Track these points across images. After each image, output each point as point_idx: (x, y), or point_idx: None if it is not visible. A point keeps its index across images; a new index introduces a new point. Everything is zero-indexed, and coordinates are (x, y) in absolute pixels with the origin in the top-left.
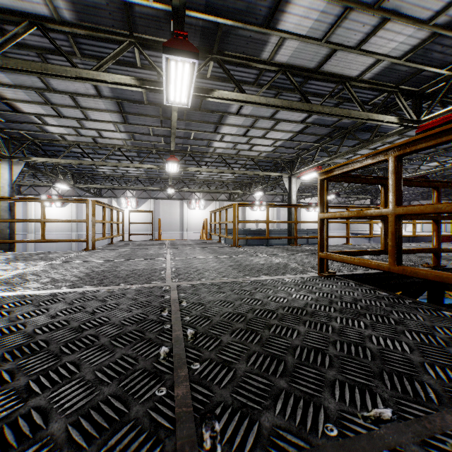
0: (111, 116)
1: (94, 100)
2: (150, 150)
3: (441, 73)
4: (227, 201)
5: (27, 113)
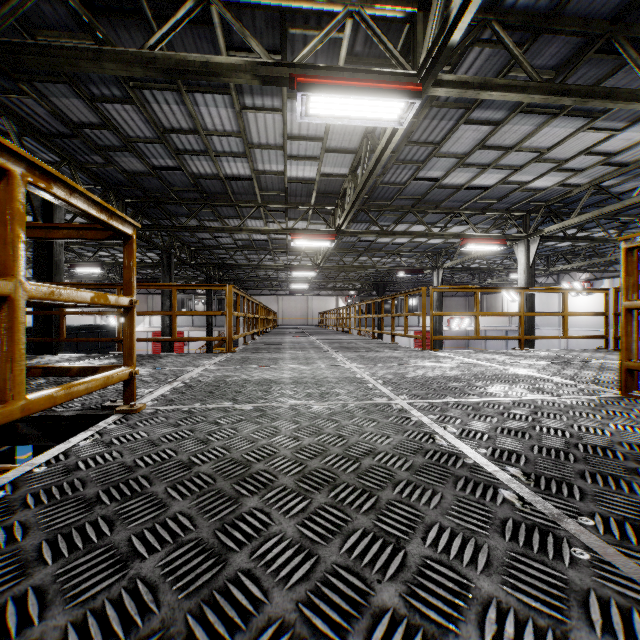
0: (560, 126)
1: (506, 131)
2: None
3: None
4: None
5: (493, 185)
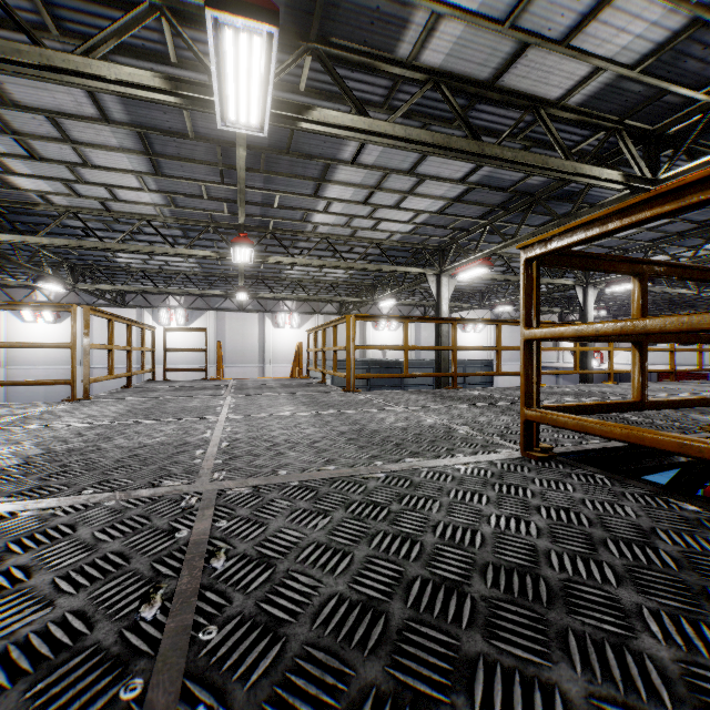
0: (131, 160)
1: (97, 128)
2: (205, 225)
3: (695, 98)
4: (336, 315)
5: None
